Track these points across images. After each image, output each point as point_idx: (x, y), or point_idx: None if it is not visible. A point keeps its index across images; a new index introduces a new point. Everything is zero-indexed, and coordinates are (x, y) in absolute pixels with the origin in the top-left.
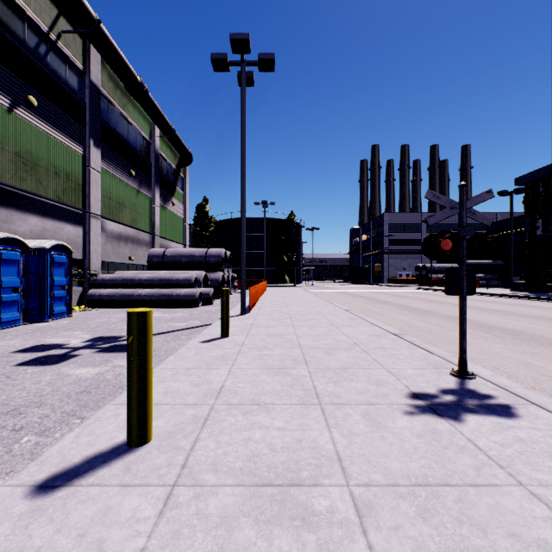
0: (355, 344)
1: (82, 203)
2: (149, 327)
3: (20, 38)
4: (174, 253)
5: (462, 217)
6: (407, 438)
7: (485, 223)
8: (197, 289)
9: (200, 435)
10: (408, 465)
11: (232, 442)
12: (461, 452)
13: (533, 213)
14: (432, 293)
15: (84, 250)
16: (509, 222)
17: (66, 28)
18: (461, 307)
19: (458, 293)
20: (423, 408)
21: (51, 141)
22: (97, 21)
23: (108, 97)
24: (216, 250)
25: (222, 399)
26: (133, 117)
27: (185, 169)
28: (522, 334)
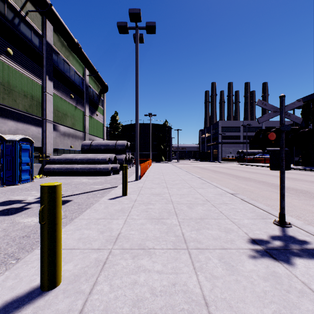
0: (207, 200)
1: (41, 113)
2: (58, 197)
3: (2, 13)
4: (97, 143)
5: (282, 118)
6: (256, 281)
7: (296, 122)
8: (109, 165)
9: (98, 279)
10: (262, 311)
11: (122, 286)
12: (301, 296)
13: (307, 120)
14: (248, 167)
15: (42, 141)
16: (291, 125)
17: (31, 8)
18: (281, 178)
19: (279, 169)
20: (261, 252)
21: (22, 76)
22: (50, 5)
23: (57, 51)
24: (121, 142)
25: (118, 244)
26: (72, 63)
27: (104, 95)
28: (308, 193)
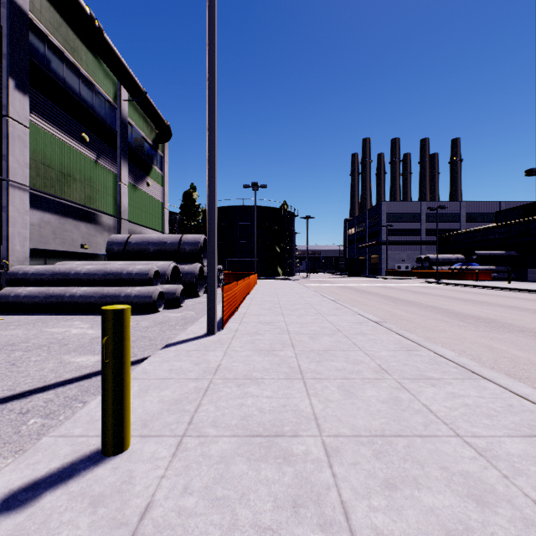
0: None
1: None
2: None
3: None
4: (140, 239)
5: None
6: None
7: None
8: (155, 287)
9: None
10: None
11: None
12: None
13: None
14: (449, 288)
15: None
16: (522, 209)
17: None
18: None
19: None
20: None
21: None
22: None
23: (44, 31)
24: (192, 236)
25: None
26: (87, 69)
27: (165, 146)
28: None
